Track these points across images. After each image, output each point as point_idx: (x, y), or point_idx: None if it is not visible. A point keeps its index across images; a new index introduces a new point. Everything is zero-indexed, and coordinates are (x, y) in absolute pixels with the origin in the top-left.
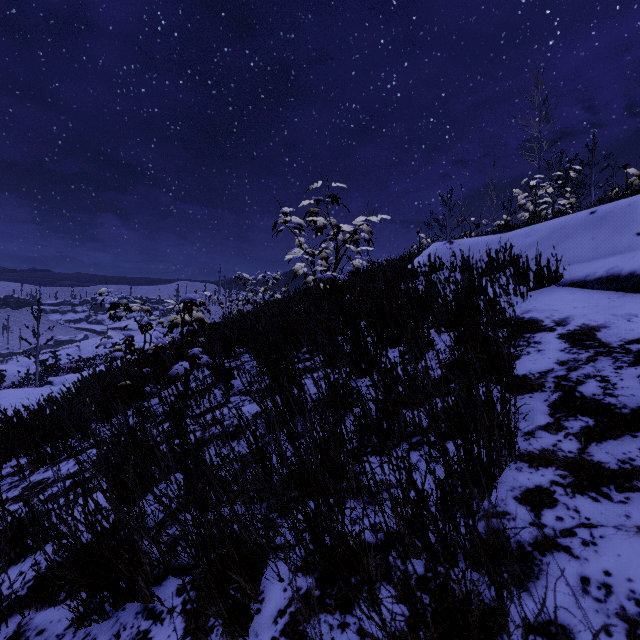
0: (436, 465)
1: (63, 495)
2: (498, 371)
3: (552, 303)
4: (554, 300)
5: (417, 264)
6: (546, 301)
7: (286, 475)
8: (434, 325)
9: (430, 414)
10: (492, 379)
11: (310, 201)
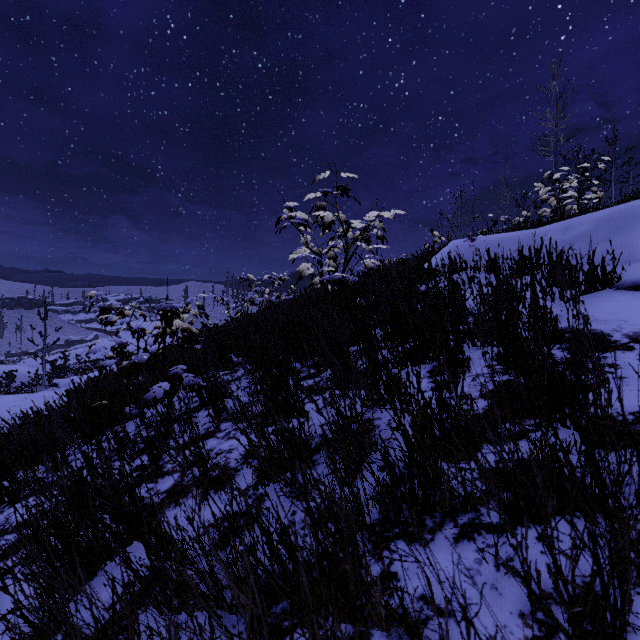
0: (508, 575)
1: (2, 558)
2: (636, 448)
3: (615, 311)
4: (616, 307)
5: (434, 264)
6: (606, 308)
7: (278, 575)
8: (466, 337)
9: (506, 506)
10: (626, 462)
11: (317, 194)
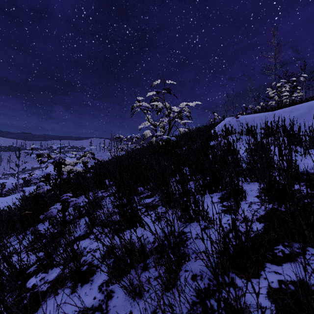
0: None
1: None
2: None
3: None
4: None
5: (216, 130)
6: None
7: None
8: (241, 176)
9: None
10: None
11: (153, 92)
